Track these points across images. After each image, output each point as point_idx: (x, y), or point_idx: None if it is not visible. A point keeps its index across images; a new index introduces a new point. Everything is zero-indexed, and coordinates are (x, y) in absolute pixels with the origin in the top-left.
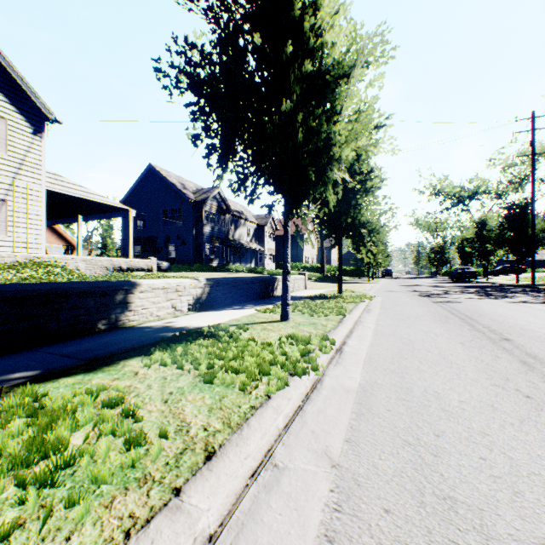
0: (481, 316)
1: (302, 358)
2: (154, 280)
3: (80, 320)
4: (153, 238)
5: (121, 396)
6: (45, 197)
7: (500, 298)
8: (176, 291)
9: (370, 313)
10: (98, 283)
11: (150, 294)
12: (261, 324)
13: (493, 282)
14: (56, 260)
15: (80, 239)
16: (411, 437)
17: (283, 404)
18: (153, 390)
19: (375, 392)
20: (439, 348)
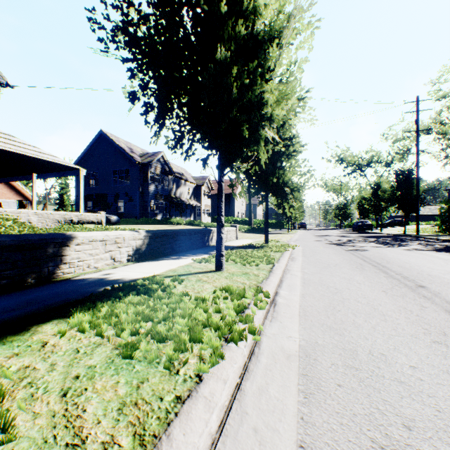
0: (389, 263)
1: (238, 316)
2: (92, 233)
3: (5, 275)
4: (104, 194)
5: None
6: None
7: (397, 246)
8: (115, 243)
9: (295, 261)
10: (27, 237)
11: (87, 246)
12: (197, 274)
13: (386, 232)
14: (8, 213)
15: (34, 195)
16: (379, 433)
17: (217, 392)
18: (55, 373)
19: (318, 358)
20: (366, 297)
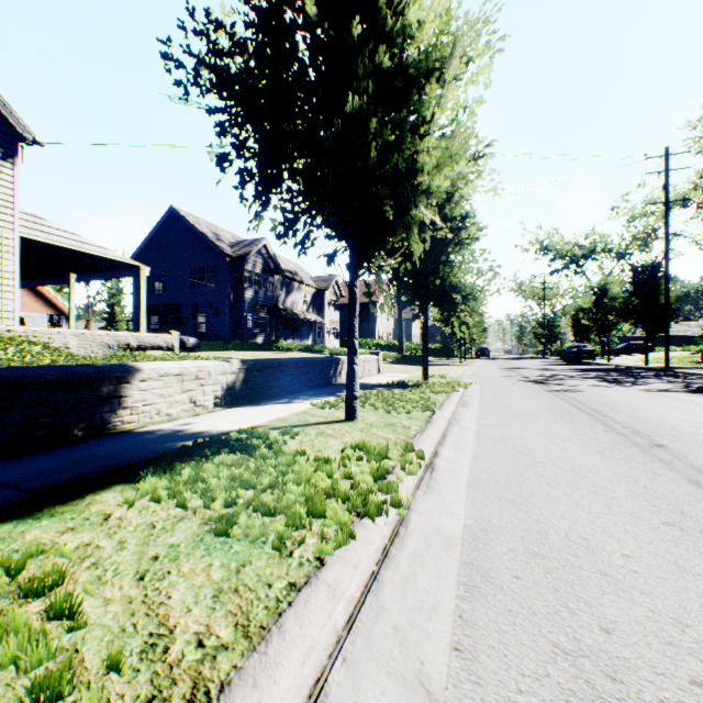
0: (615, 410)
1: (376, 484)
2: (163, 363)
3: (42, 424)
4: (176, 305)
5: (57, 572)
6: (19, 247)
7: (631, 385)
8: (197, 379)
9: (468, 408)
10: (72, 369)
11: (156, 383)
12: (317, 425)
13: (616, 364)
14: (35, 334)
15: (73, 306)
16: (564, 635)
17: (344, 579)
18: (126, 552)
19: (490, 542)
20: (571, 461)
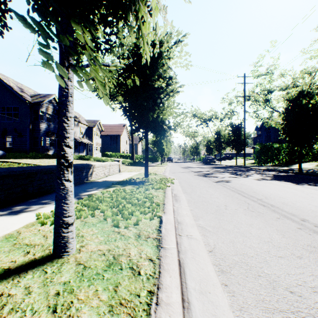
0: (269, 198)
1: None
2: None
3: None
4: None
5: None
6: None
7: (246, 176)
8: None
9: (181, 202)
10: None
11: None
12: None
13: (224, 164)
14: None
15: None
16: None
17: None
18: None
19: None
20: None
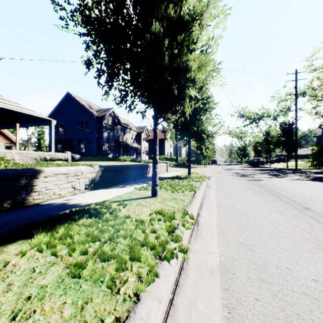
0: (280, 190)
1: (169, 236)
2: (57, 168)
3: None
4: (70, 139)
5: None
6: None
7: (283, 177)
8: (75, 175)
9: (211, 189)
10: (4, 171)
11: (53, 178)
12: (137, 199)
13: (273, 167)
14: None
15: (18, 139)
16: None
17: (152, 312)
18: (9, 294)
19: (236, 272)
20: (267, 218)
